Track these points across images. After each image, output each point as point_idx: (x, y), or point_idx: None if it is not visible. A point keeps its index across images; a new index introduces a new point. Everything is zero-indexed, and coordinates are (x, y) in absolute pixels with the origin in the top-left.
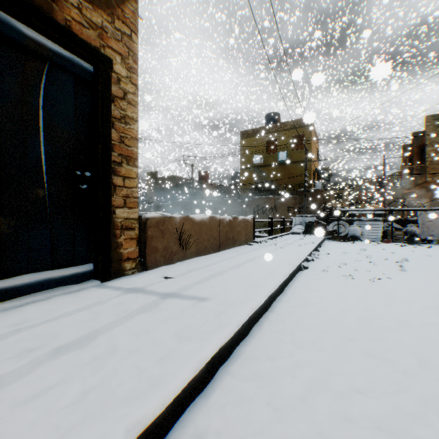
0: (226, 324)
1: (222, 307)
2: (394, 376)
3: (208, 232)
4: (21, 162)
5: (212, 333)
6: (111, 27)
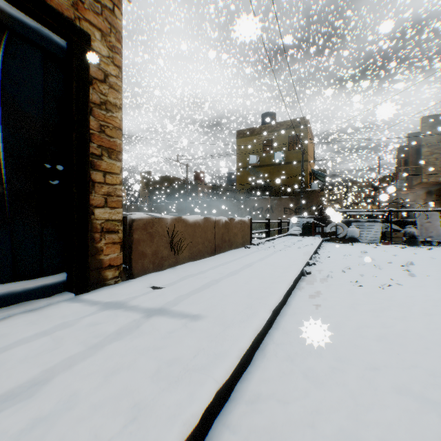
0: (223, 355)
1: (218, 329)
2: None
3: (203, 234)
4: None
5: (205, 371)
6: None
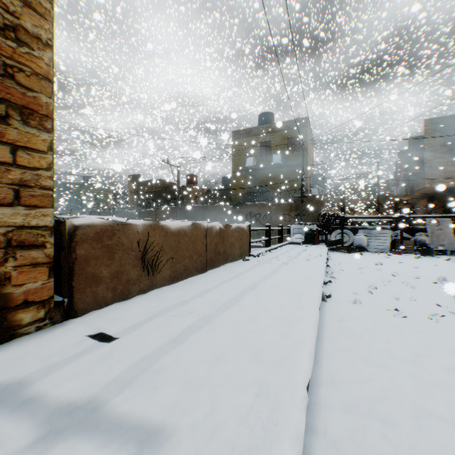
0: None
1: None
2: None
3: (190, 245)
4: None
5: None
6: None
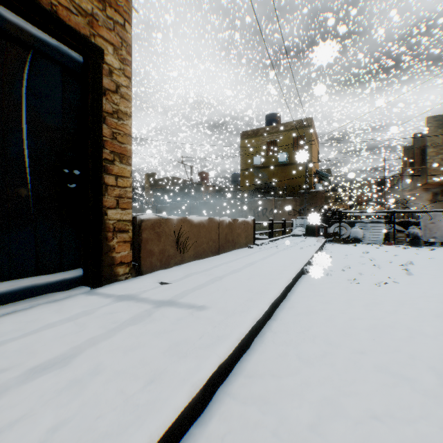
0: (225, 337)
1: (221, 317)
2: (414, 397)
3: (207, 234)
4: (1, 158)
5: (210, 348)
6: (102, 15)
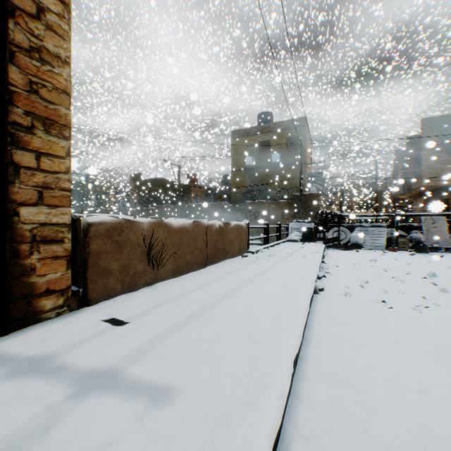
0: None
1: (203, 430)
2: None
3: (192, 242)
4: None
5: None
6: None
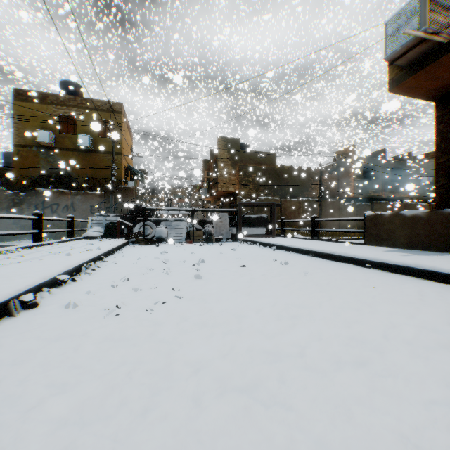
0: None
1: None
2: None
3: None
4: None
5: None
6: None
